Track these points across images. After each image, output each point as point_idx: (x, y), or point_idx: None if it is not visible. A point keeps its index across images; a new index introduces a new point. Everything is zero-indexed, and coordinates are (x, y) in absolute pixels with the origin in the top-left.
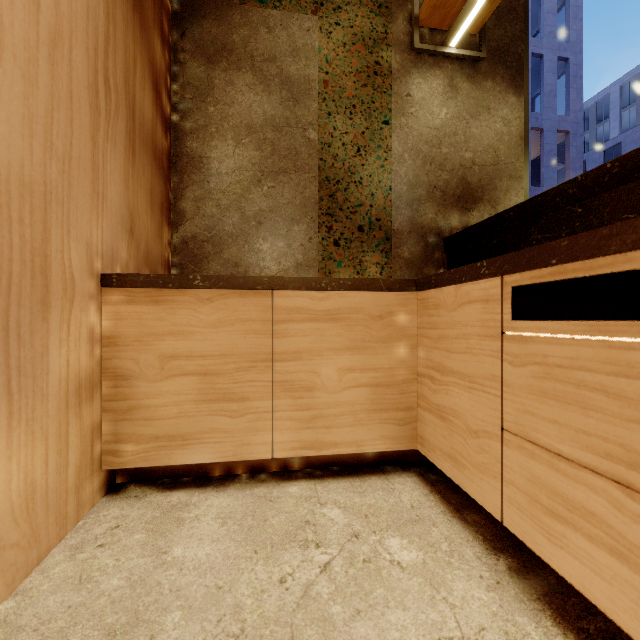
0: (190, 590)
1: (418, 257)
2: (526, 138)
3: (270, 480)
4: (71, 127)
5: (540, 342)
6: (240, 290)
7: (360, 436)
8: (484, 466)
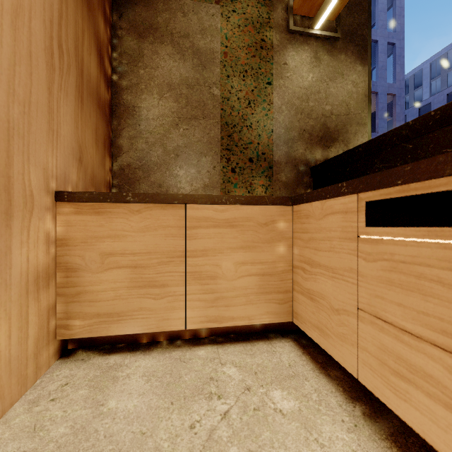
0: (120, 436)
1: (292, 181)
2: (369, 96)
3: (184, 345)
4: (30, 79)
5: (388, 243)
6: (161, 204)
7: (251, 312)
8: (344, 336)
